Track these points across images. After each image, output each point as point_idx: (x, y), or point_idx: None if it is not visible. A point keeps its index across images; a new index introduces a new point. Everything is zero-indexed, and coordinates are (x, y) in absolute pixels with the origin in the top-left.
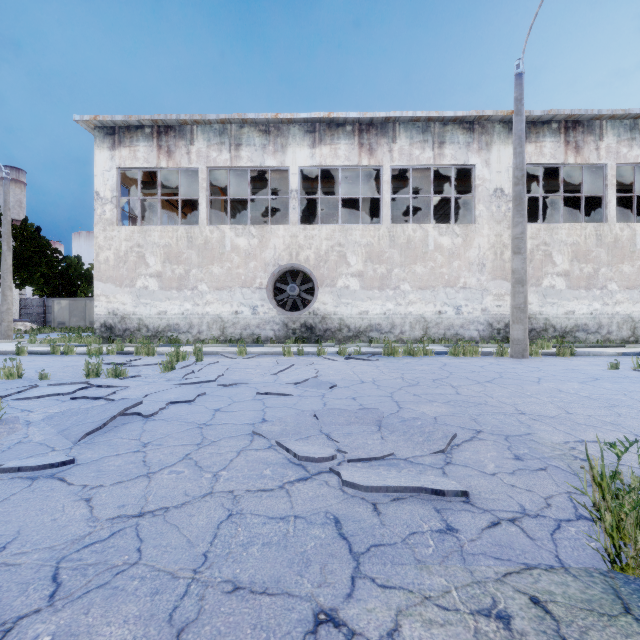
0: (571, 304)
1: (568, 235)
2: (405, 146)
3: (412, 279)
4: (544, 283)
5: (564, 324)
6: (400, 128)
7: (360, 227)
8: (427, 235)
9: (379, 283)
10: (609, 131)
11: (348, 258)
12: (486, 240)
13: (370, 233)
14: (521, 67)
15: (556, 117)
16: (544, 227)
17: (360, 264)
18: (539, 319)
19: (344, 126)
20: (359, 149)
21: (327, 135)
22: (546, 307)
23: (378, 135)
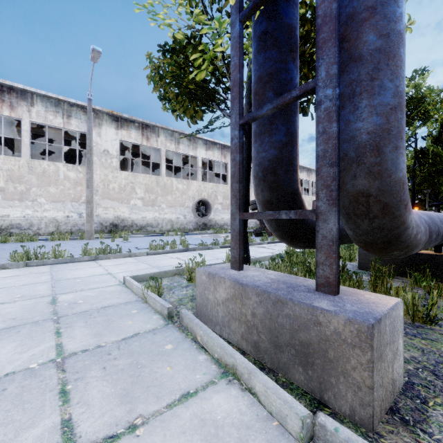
0: (145, 213)
1: (143, 180)
2: (42, 111)
3: (47, 195)
4: (131, 202)
5: (141, 223)
6: (37, 98)
7: (2, 157)
8: (59, 169)
9: (19, 196)
10: (162, 134)
11: None
12: (99, 177)
13: (11, 162)
14: (90, 96)
15: (137, 120)
16: (131, 174)
17: (2, 182)
18: (129, 221)
19: None
20: (1, 103)
21: None
22: (132, 214)
23: (18, 98)
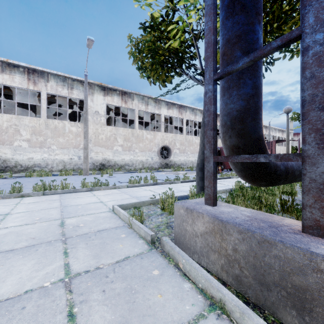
0: (124, 156)
1: (122, 132)
2: (54, 85)
3: (57, 144)
4: (114, 148)
5: (121, 163)
6: (51, 76)
7: (28, 118)
8: (65, 125)
9: (40, 145)
10: (136, 98)
11: (21, 132)
12: (92, 130)
13: (34, 121)
14: (86, 72)
15: (118, 89)
16: (114, 128)
17: (28, 135)
18: (112, 161)
19: (18, 67)
20: (28, 81)
21: (7, 69)
22: (115, 157)
23: (39, 77)
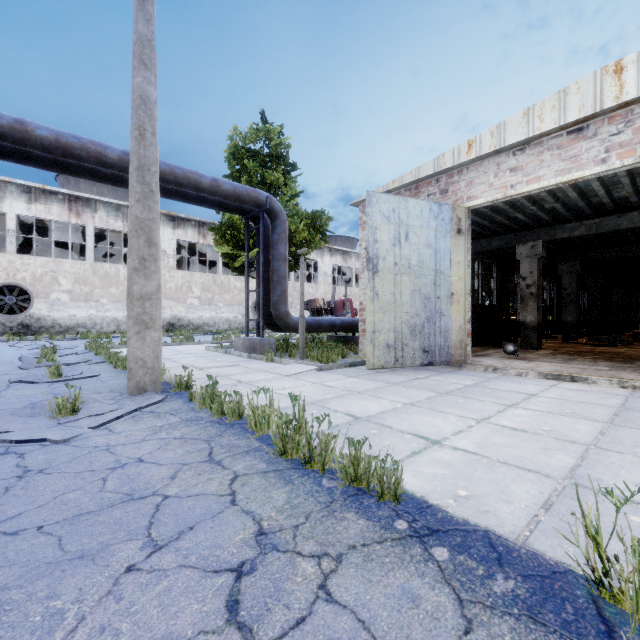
0: (202, 313)
1: (200, 278)
2: (104, 216)
3: (109, 296)
4: (188, 302)
5: (198, 322)
6: (100, 205)
7: (70, 261)
8: (119, 271)
9: (85, 298)
10: None
11: (60, 280)
12: None
13: (78, 266)
14: None
15: (193, 219)
16: (188, 273)
17: (70, 285)
18: (185, 320)
19: (57, 194)
20: (69, 212)
21: (42, 197)
22: (189, 314)
23: (84, 206)
